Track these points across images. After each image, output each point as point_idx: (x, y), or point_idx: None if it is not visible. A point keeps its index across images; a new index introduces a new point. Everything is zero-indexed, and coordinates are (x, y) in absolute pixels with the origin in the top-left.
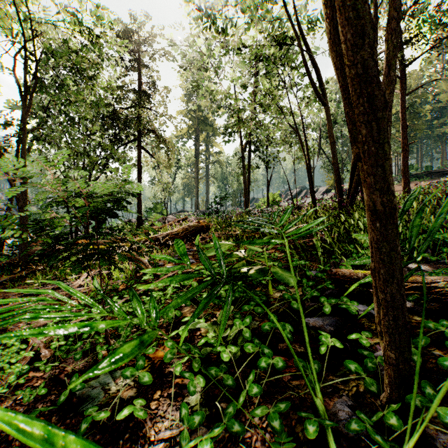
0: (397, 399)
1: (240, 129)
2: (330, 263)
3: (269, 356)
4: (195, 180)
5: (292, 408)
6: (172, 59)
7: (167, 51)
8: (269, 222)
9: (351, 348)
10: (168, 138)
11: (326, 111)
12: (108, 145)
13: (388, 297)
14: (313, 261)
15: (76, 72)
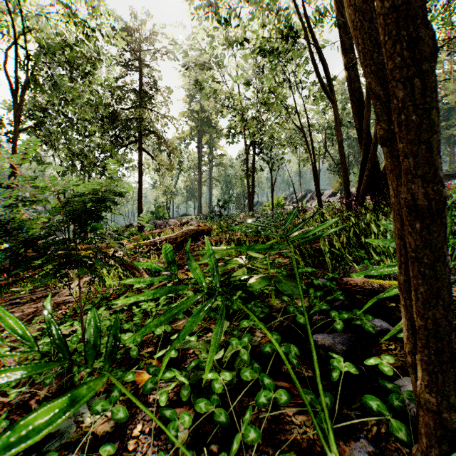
0: (437, 455)
1: (244, 131)
2: (339, 270)
3: (270, 388)
4: (198, 183)
5: (298, 453)
6: (173, 58)
7: (169, 50)
8: (273, 225)
9: (367, 373)
10: (170, 139)
11: (333, 109)
12: (107, 147)
13: (429, 324)
14: (321, 267)
15: (70, 68)
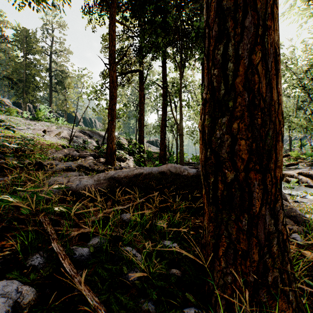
0: None
1: None
2: None
3: None
4: None
5: None
6: None
7: None
8: None
9: None
10: None
11: None
12: None
13: None
14: None
15: None
